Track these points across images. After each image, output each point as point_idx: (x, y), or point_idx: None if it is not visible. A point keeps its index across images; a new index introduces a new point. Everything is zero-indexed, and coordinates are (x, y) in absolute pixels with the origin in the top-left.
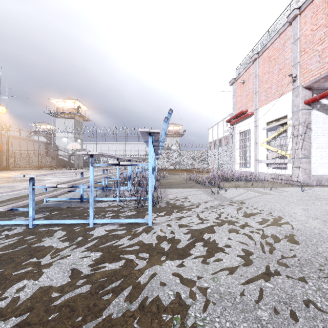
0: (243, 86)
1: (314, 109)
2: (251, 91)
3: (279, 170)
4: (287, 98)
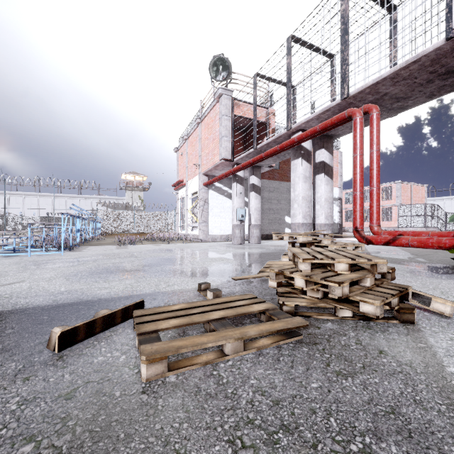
0: (182, 157)
1: (211, 190)
2: (185, 164)
3: (195, 232)
4: (198, 179)
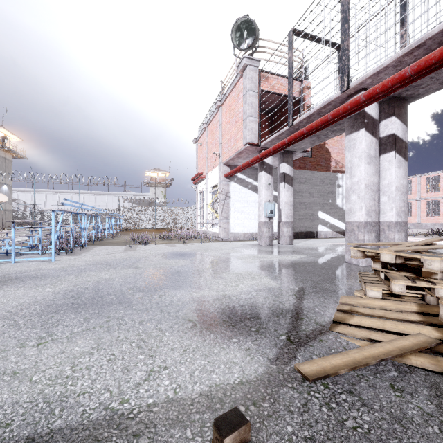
0: (201, 148)
1: (233, 182)
2: (204, 155)
3: (215, 229)
4: (218, 170)
